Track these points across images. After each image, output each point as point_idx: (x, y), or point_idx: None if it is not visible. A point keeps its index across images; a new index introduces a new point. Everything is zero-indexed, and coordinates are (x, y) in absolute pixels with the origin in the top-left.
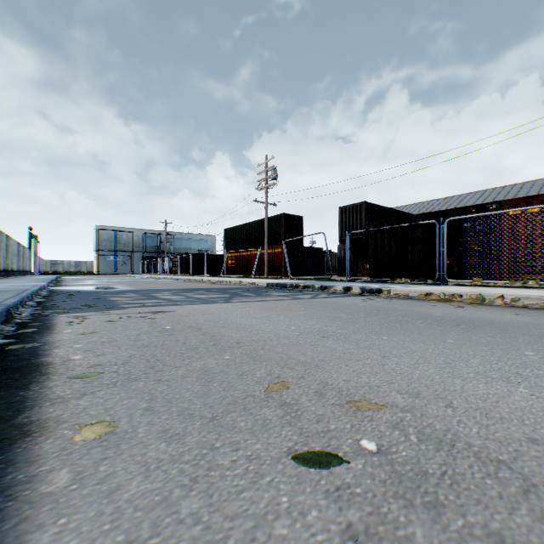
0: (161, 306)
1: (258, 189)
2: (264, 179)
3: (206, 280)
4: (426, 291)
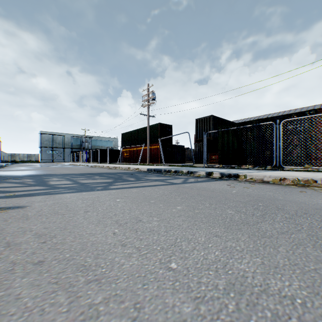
0: (27, 196)
1: (143, 106)
2: (147, 100)
3: (106, 166)
4: (280, 176)
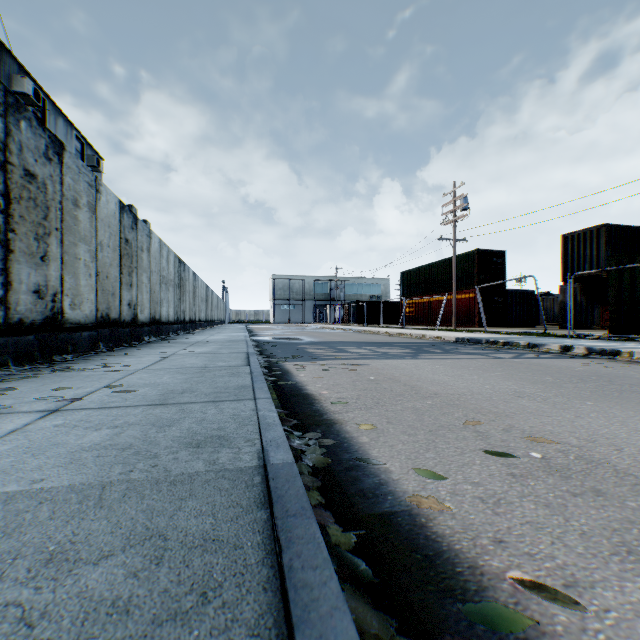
0: (355, 359)
1: (443, 223)
2: (451, 211)
3: (384, 331)
4: None
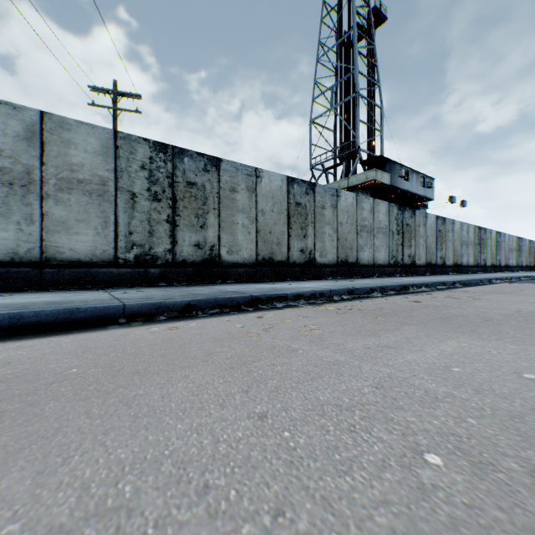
0: None
1: None
2: None
3: None
4: None
